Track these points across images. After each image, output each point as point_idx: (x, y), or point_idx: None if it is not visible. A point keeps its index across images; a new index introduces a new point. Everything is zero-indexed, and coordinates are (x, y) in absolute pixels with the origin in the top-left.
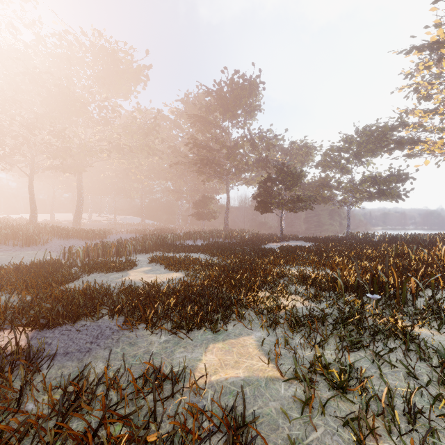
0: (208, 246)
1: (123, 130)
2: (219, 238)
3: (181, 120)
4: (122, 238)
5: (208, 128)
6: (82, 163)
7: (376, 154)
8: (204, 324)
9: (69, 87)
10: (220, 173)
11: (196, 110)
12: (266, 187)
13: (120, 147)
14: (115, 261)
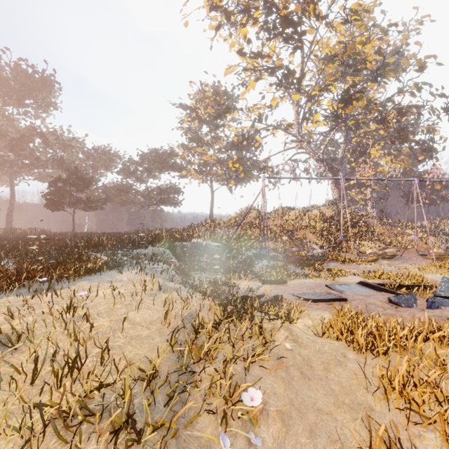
0: None
1: None
2: None
3: None
4: None
5: None
6: None
7: (161, 171)
8: None
9: None
10: None
11: None
12: (56, 187)
13: None
14: None
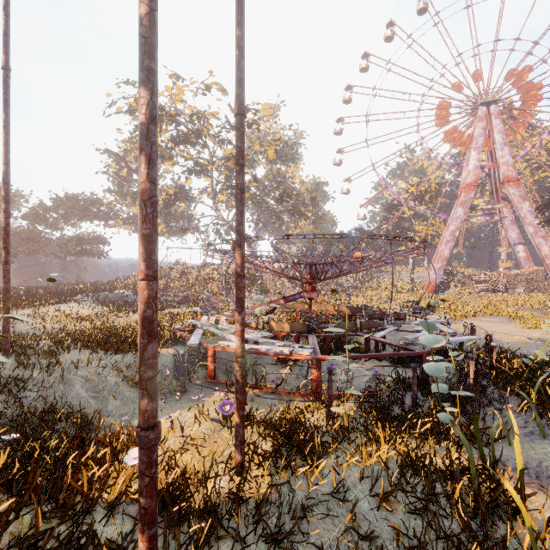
0: None
1: None
2: None
3: None
4: None
5: None
6: None
7: (82, 219)
8: None
9: None
10: None
11: None
12: None
13: None
14: None
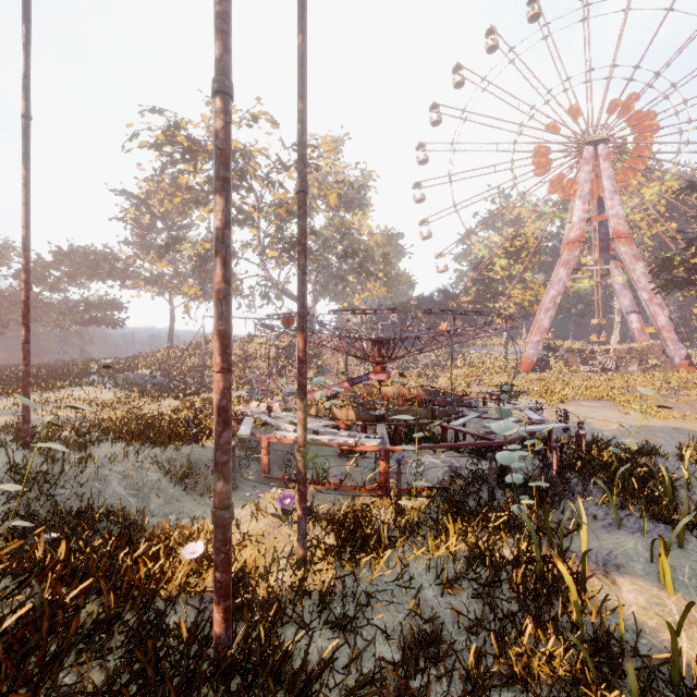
0: None
1: None
2: None
3: None
4: None
5: None
6: None
7: (92, 279)
8: None
9: None
10: None
11: None
12: None
13: None
14: None
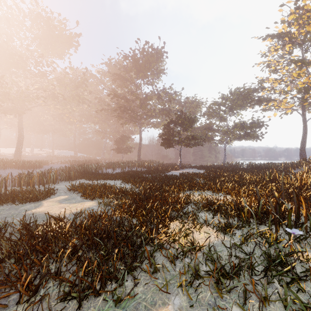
0: (124, 174)
1: (57, 82)
2: (133, 167)
3: (105, 78)
4: (55, 167)
5: (125, 84)
6: (22, 107)
7: (243, 108)
8: (105, 283)
9: (6, 42)
10: (134, 118)
11: (117, 71)
12: (169, 128)
13: (55, 96)
14: (34, 190)
